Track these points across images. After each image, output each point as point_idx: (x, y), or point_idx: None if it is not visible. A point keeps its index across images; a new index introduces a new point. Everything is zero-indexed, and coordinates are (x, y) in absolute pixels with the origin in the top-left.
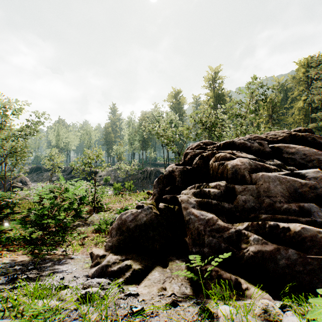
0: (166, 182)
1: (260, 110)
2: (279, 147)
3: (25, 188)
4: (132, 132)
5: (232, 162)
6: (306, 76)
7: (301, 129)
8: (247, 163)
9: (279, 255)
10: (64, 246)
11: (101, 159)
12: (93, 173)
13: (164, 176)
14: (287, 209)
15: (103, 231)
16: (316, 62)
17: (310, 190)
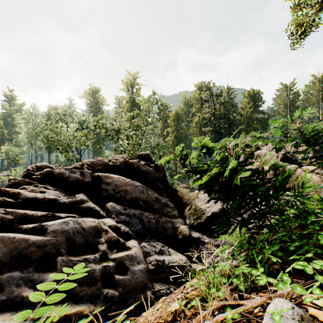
0: None
1: (168, 121)
2: (101, 177)
3: None
4: (32, 129)
5: None
6: (201, 97)
7: (143, 153)
8: None
9: None
10: None
11: None
12: None
13: None
14: None
15: None
16: (205, 88)
17: (38, 249)
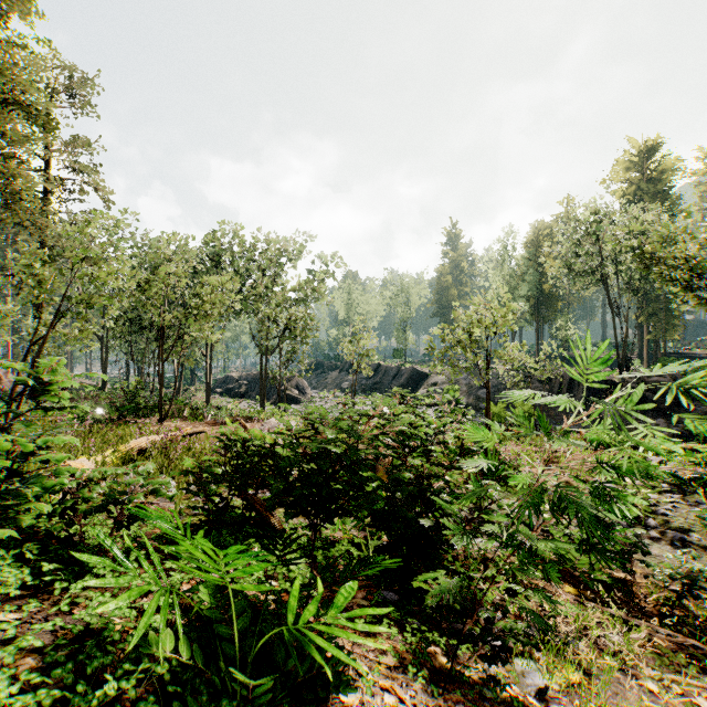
0: None
1: None
2: None
3: (303, 401)
4: (510, 276)
5: None
6: None
7: None
8: None
9: None
10: (526, 655)
11: (510, 327)
12: (418, 376)
13: None
14: None
15: (594, 585)
16: None
17: None
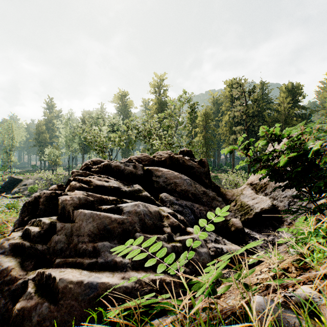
0: (31, 210)
1: (197, 121)
2: (151, 170)
3: None
4: (70, 133)
5: (63, 196)
6: (231, 95)
7: (185, 149)
8: (76, 198)
9: (34, 311)
10: None
11: None
12: (15, 181)
13: (28, 203)
14: (84, 249)
15: None
16: (236, 84)
17: (119, 226)
